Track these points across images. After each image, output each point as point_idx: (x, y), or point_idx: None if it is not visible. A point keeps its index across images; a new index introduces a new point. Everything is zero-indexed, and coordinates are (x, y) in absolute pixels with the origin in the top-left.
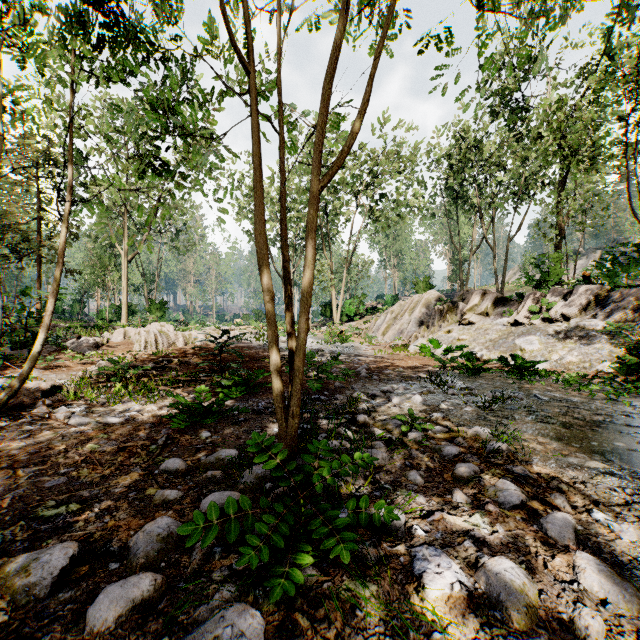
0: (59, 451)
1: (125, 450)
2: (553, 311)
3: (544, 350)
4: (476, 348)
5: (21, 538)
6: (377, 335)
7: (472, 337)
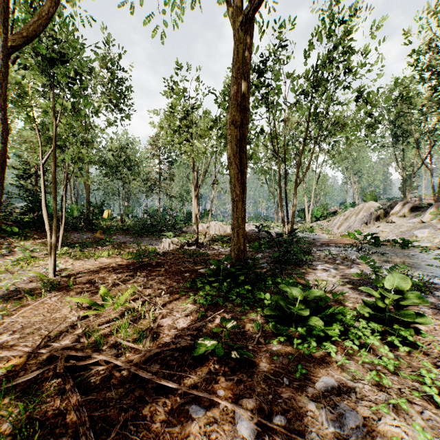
0: (226, 254)
1: None
2: None
3: (430, 237)
4: (390, 236)
5: None
6: (333, 229)
7: (390, 230)
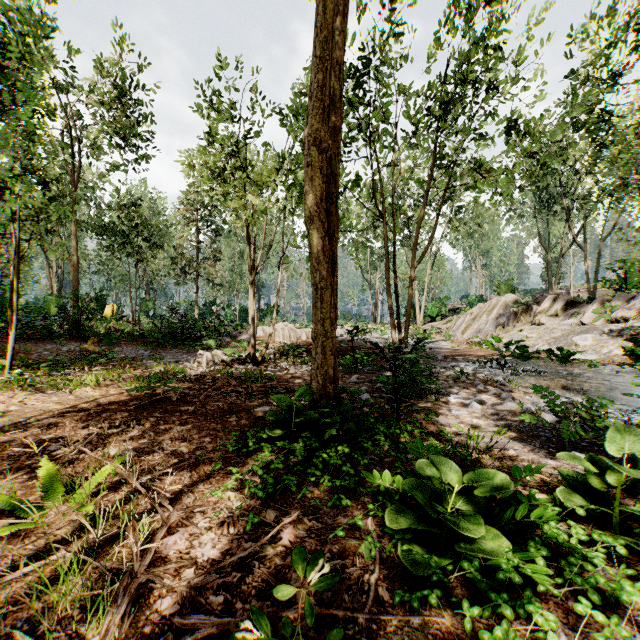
0: (301, 376)
1: None
2: (613, 313)
3: (596, 345)
4: (539, 344)
5: None
6: (457, 334)
7: (539, 335)
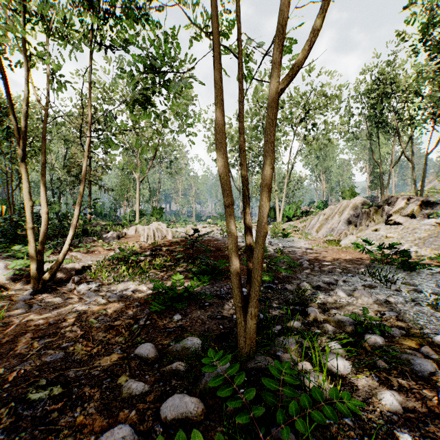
0: (68, 324)
1: (113, 328)
2: None
3: None
4: (405, 245)
5: (3, 425)
6: (312, 232)
7: (400, 235)
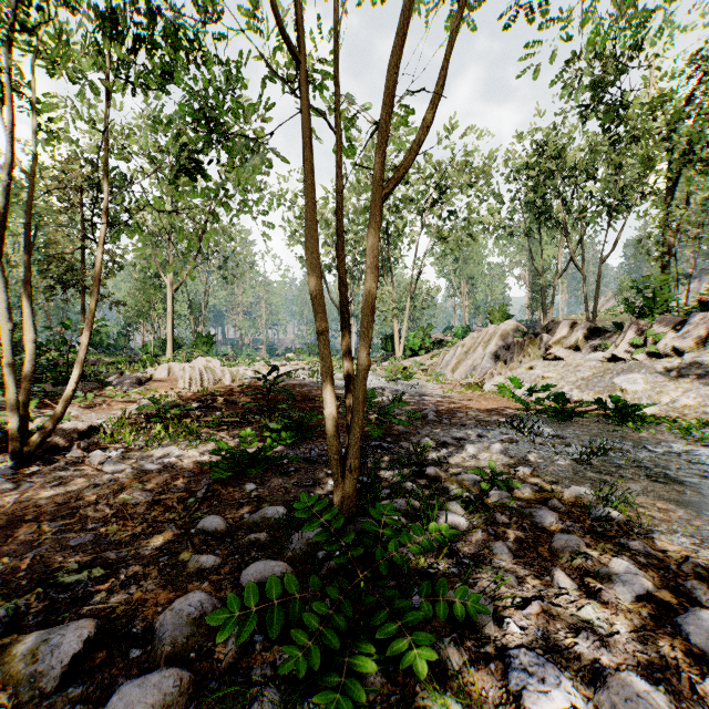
0: (89, 502)
1: (160, 503)
2: (661, 344)
3: (651, 391)
4: (565, 388)
5: (35, 609)
6: (446, 372)
7: (560, 375)
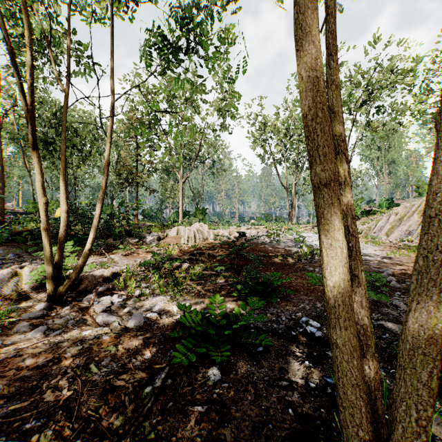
0: (59, 371)
1: (113, 392)
2: None
3: None
4: None
5: None
6: (380, 235)
7: None
